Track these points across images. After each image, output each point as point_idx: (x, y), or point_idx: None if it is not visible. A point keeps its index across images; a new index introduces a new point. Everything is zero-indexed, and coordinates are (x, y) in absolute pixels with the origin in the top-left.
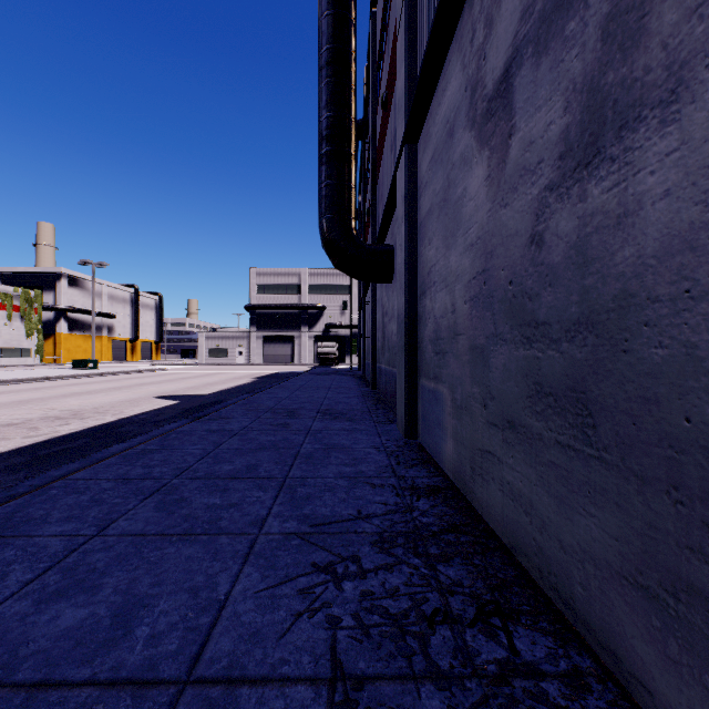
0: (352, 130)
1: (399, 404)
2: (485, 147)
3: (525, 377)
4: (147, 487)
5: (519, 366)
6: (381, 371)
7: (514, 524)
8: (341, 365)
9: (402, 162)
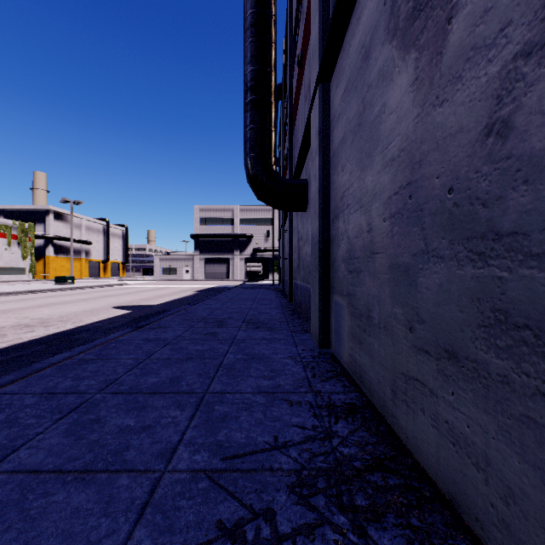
0: (273, 82)
1: (313, 317)
2: (411, 50)
3: (476, 301)
4: (68, 404)
5: (464, 287)
6: (297, 286)
7: (456, 473)
8: (265, 280)
9: (316, 100)
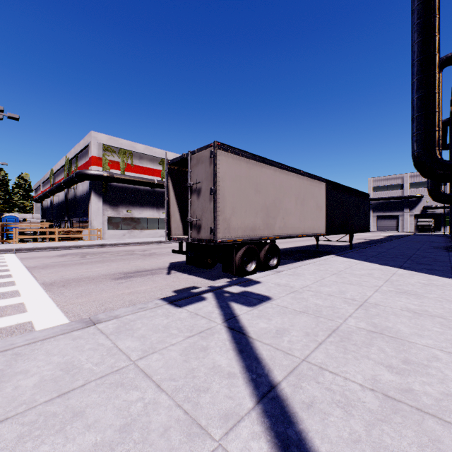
0: None
1: None
2: None
3: None
4: (400, 244)
5: None
6: None
7: None
8: (436, 232)
9: None
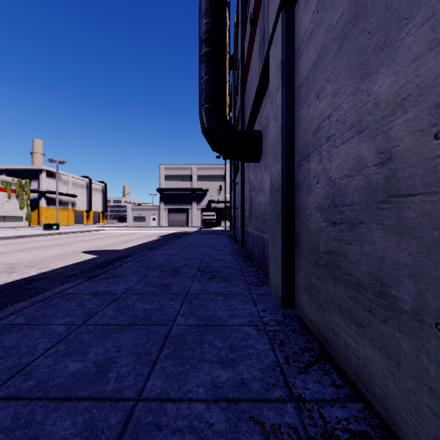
0: (227, 34)
1: (272, 270)
2: None
3: None
4: None
5: None
6: (248, 234)
7: None
8: (218, 227)
9: (278, 31)
